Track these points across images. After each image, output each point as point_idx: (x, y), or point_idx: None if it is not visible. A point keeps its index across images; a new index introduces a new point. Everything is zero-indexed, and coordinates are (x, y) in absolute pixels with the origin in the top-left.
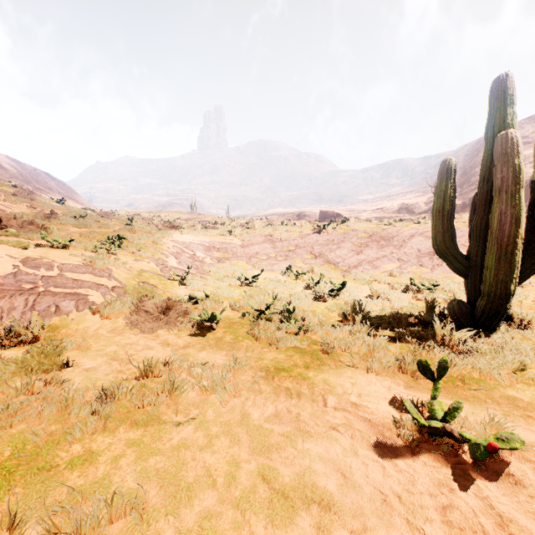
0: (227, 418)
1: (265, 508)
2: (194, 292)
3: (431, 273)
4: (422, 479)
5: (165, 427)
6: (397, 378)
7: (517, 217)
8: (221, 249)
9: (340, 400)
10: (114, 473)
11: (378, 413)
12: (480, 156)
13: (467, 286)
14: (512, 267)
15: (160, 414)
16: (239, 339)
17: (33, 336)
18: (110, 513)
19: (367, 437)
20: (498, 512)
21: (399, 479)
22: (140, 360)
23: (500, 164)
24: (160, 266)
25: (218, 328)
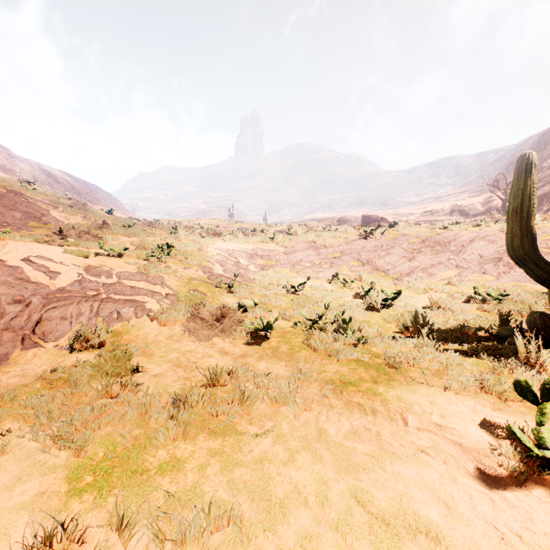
0: (303, 432)
1: (366, 534)
2: (243, 300)
3: (497, 282)
4: (542, 517)
5: (243, 438)
6: (481, 398)
7: None
8: (264, 256)
9: (421, 420)
10: (204, 482)
11: (468, 437)
12: (548, 149)
13: None
14: None
15: (234, 424)
16: (296, 350)
17: (100, 341)
18: (209, 524)
19: (463, 463)
20: None
21: (514, 515)
22: (203, 368)
23: None
24: (207, 273)
25: (272, 338)
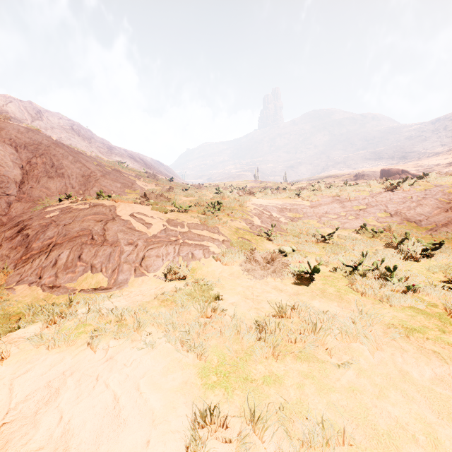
0: (383, 370)
1: None
2: (283, 246)
3: None
4: None
5: (326, 366)
6: None
7: None
8: (292, 210)
9: None
10: (306, 399)
11: None
12: None
13: None
14: None
15: (313, 352)
16: (343, 292)
17: (184, 274)
18: (326, 437)
19: None
20: None
21: None
22: (267, 301)
23: None
24: (248, 224)
25: (315, 280)
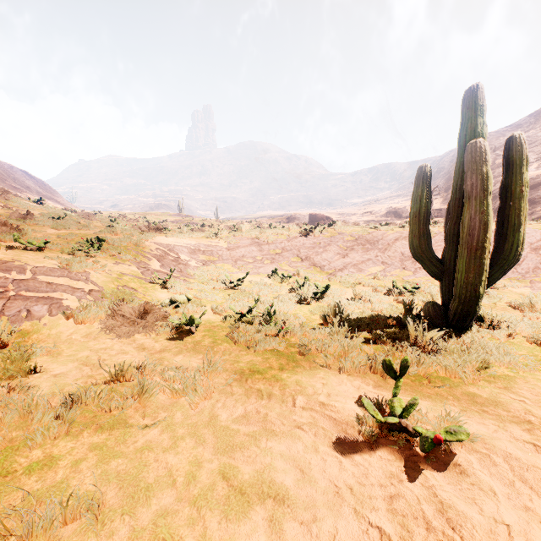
0: (195, 420)
1: (221, 504)
2: (175, 295)
3: (414, 276)
4: (375, 472)
5: (131, 430)
6: (367, 378)
7: (485, 223)
8: (206, 252)
9: (309, 400)
10: (74, 477)
11: (344, 411)
12: None
13: (442, 288)
14: (481, 271)
15: (127, 417)
16: (218, 343)
17: (1, 342)
18: (65, 515)
19: (330, 435)
20: (440, 499)
21: (354, 472)
22: (113, 365)
23: (470, 171)
24: (141, 269)
25: (198, 332)
